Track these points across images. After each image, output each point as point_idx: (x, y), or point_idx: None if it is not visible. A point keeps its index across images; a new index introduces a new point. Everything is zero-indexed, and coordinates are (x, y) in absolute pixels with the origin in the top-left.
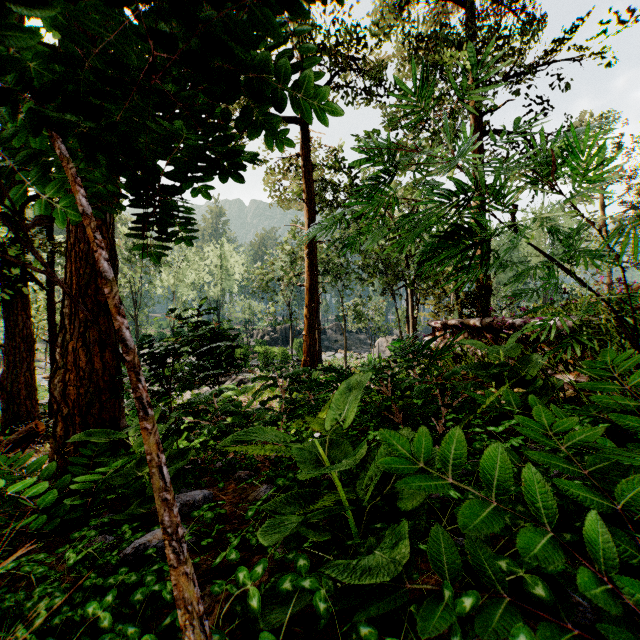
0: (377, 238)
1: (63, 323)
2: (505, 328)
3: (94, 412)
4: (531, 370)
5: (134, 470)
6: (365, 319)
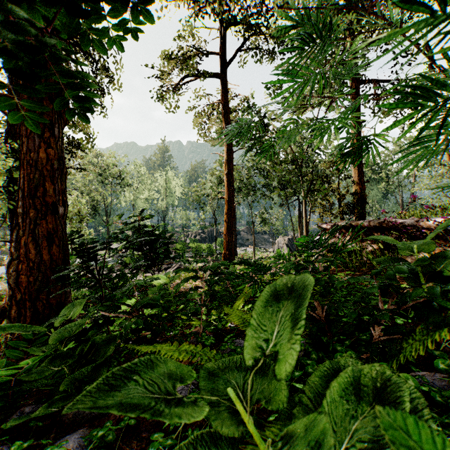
0: (293, 136)
1: (18, 221)
2: (394, 227)
3: (42, 297)
4: (447, 265)
5: (47, 366)
6: (268, 224)
